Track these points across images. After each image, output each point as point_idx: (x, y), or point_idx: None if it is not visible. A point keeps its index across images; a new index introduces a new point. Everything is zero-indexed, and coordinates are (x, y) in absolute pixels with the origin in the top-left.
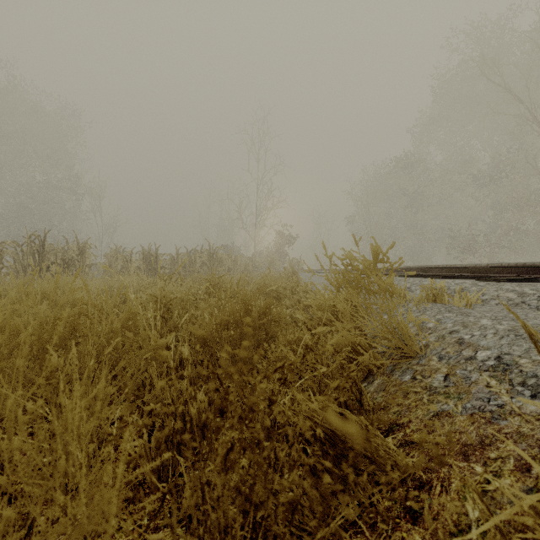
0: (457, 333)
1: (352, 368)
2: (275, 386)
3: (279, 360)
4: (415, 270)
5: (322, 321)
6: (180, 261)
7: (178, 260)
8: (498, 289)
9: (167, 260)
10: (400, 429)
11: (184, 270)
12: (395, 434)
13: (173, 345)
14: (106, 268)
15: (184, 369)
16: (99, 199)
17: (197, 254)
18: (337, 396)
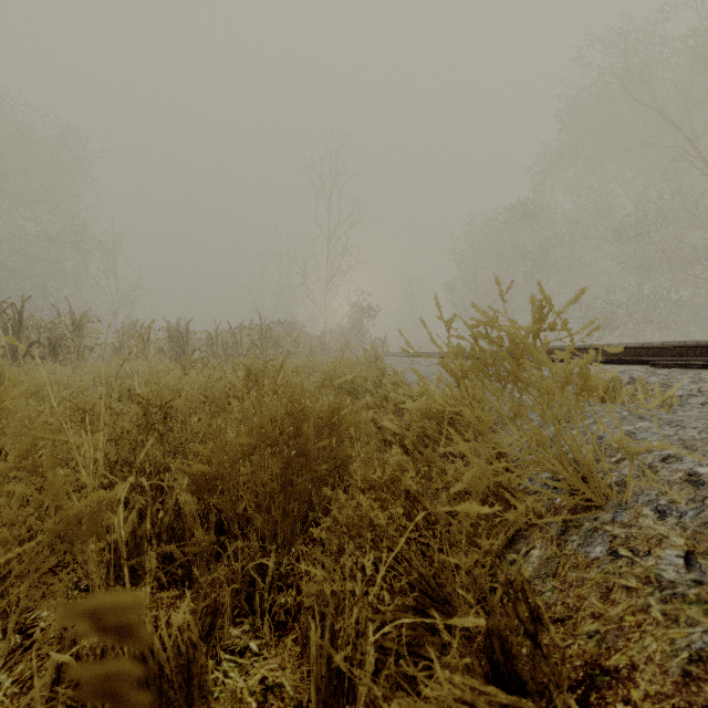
0: (680, 462)
1: (517, 561)
2: (345, 585)
3: (354, 523)
4: (549, 352)
5: (426, 432)
6: (221, 340)
7: (217, 339)
8: (696, 380)
9: (202, 339)
10: (614, 684)
11: (225, 353)
12: (604, 697)
13: (165, 482)
14: (11, 342)
15: (184, 527)
16: (113, 258)
17: (245, 331)
18: (485, 626)
